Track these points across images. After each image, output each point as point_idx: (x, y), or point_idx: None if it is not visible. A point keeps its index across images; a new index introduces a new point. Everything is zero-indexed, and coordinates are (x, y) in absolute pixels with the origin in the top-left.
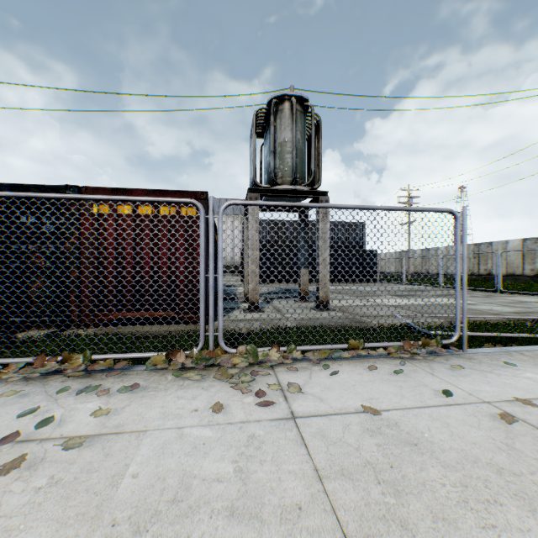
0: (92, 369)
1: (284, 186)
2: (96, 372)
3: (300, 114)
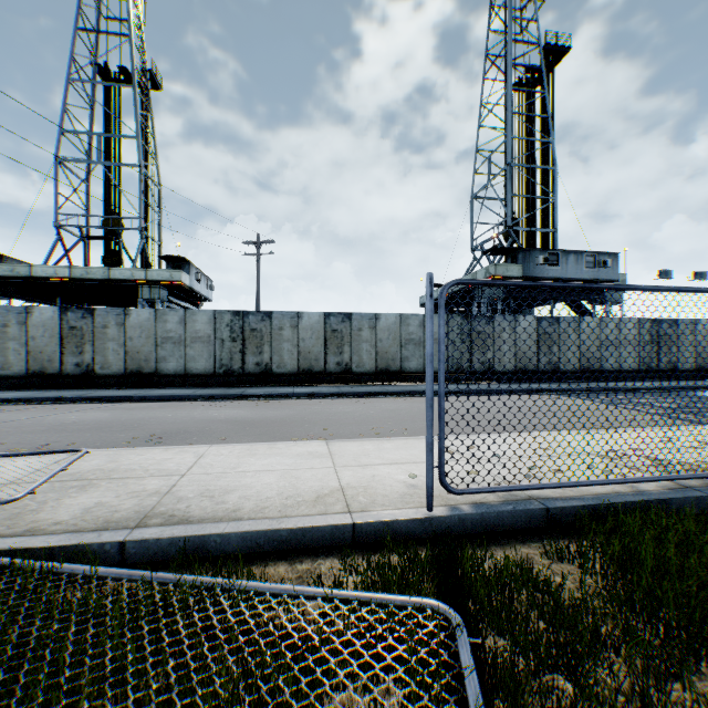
0: None
1: None
2: None
3: None
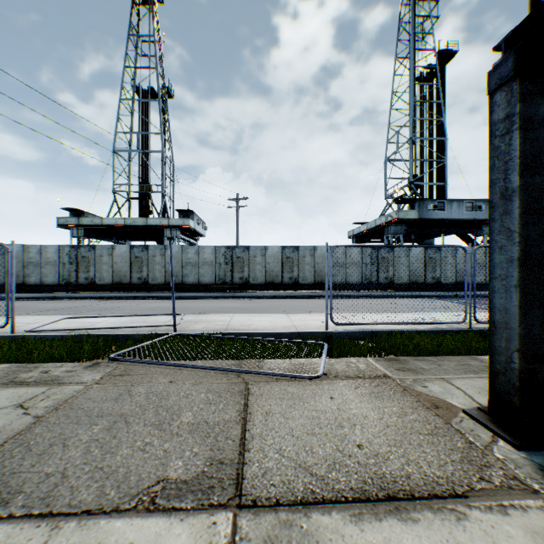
0: None
1: None
2: None
3: None
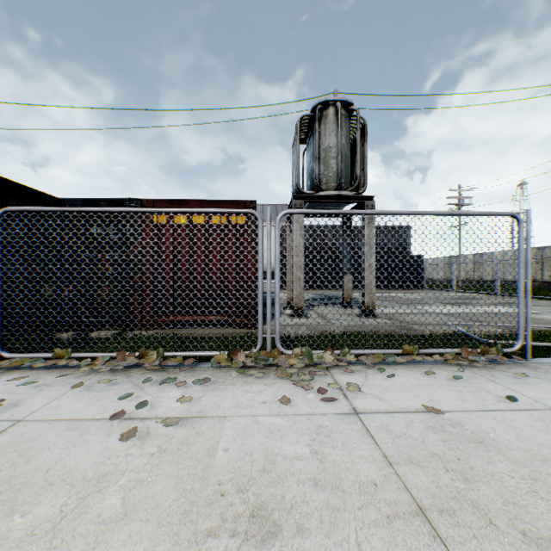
0: (164, 364)
1: (329, 192)
2: (167, 368)
3: (345, 119)
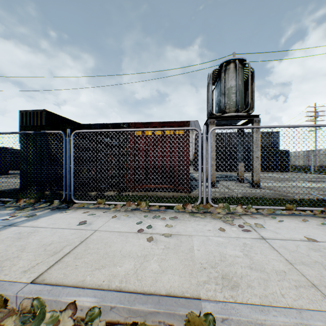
0: (150, 209)
1: (230, 113)
2: (151, 211)
3: (240, 69)
